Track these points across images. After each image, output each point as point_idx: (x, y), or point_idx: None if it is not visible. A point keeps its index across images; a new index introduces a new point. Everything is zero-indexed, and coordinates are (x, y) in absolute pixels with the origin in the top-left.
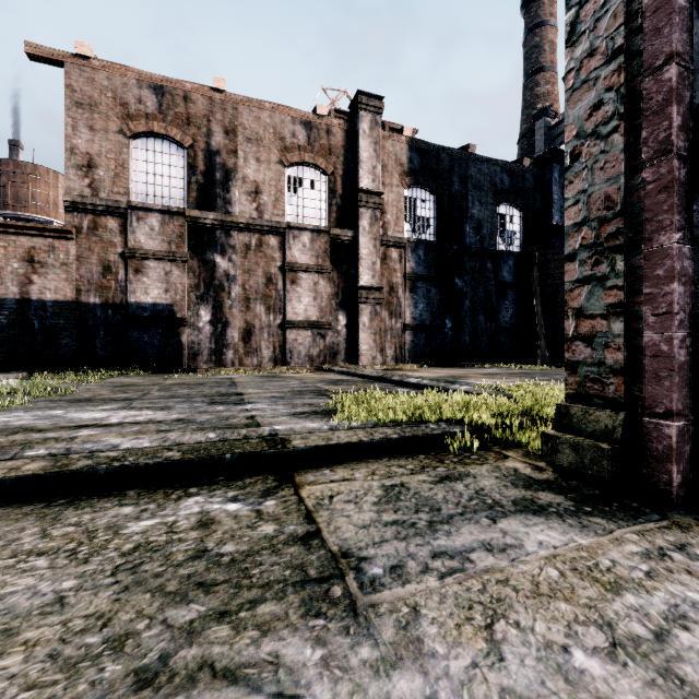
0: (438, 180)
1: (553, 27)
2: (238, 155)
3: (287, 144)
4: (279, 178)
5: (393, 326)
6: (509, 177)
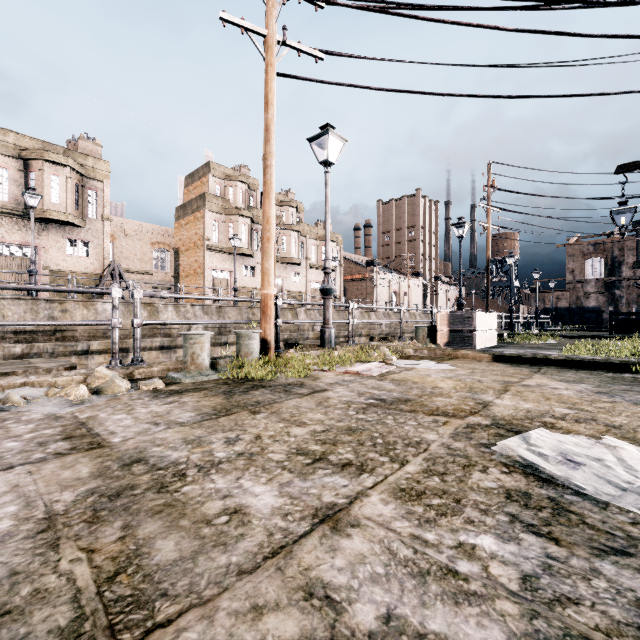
0: None
1: None
2: (624, 256)
3: None
4: None
5: None
6: None
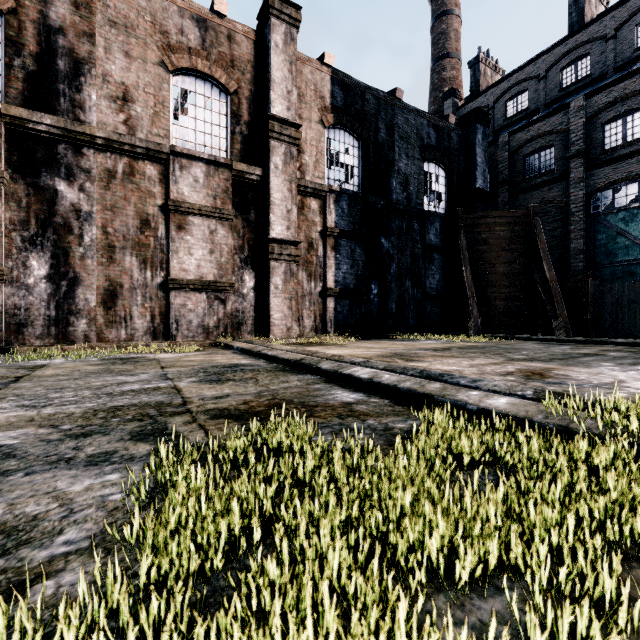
0: (363, 124)
1: (457, 17)
2: (95, 41)
3: (172, 42)
4: (159, 85)
5: (312, 290)
6: (435, 133)
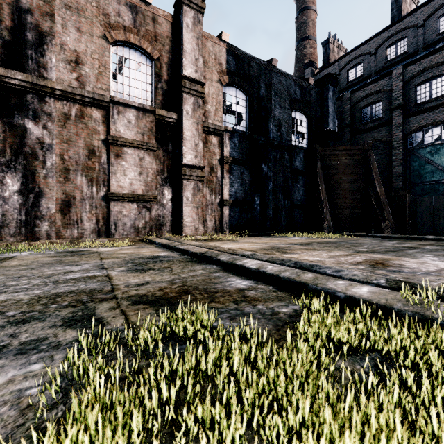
0: (249, 83)
1: (314, 11)
2: (55, 20)
3: (112, 22)
4: (102, 53)
5: (213, 201)
6: (300, 90)
